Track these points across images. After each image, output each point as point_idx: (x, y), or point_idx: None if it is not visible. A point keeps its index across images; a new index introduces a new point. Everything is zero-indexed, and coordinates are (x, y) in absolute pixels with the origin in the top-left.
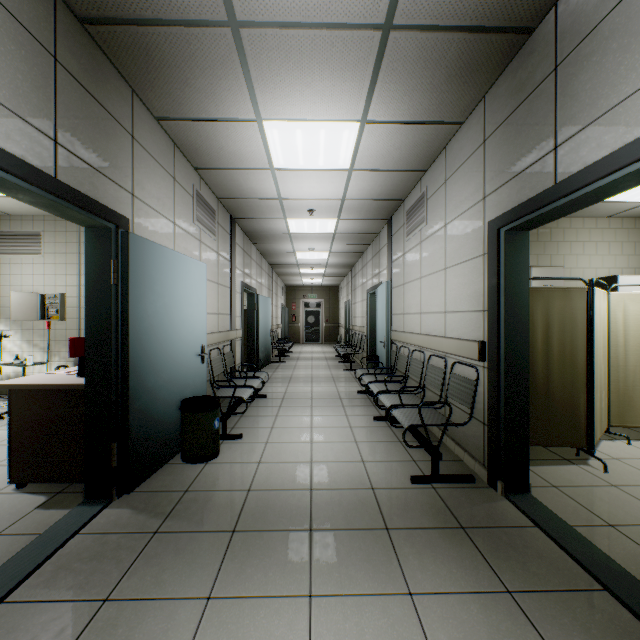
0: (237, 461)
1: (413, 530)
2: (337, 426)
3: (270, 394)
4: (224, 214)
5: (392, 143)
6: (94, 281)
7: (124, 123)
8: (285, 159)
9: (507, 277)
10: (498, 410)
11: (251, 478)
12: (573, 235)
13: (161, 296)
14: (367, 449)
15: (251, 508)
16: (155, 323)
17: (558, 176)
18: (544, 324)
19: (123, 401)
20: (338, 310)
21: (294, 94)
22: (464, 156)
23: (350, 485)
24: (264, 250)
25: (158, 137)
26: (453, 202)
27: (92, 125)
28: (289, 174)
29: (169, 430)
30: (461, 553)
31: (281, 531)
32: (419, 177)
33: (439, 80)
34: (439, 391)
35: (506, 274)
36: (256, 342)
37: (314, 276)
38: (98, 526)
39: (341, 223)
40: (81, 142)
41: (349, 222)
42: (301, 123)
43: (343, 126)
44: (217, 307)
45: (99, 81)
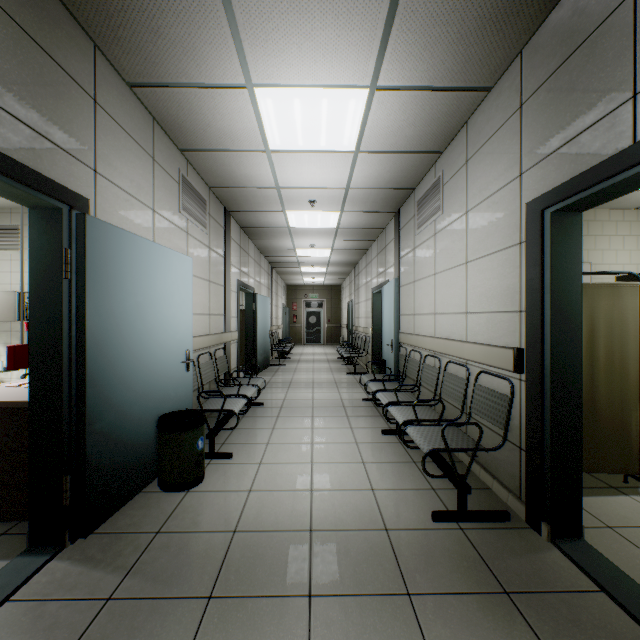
0: (224, 489)
1: (443, 597)
2: (341, 442)
3: (267, 402)
4: (217, 205)
5: (405, 117)
6: (41, 275)
7: (82, 82)
8: (282, 138)
9: (554, 270)
10: (542, 434)
11: (238, 513)
12: (598, 228)
13: (132, 294)
14: (377, 472)
15: (235, 559)
16: (124, 326)
17: (639, 132)
18: (588, 327)
19: (78, 423)
20: (340, 310)
21: (290, 49)
22: (492, 128)
23: (358, 524)
24: (263, 247)
25: (131, 107)
26: (477, 184)
27: (32, 76)
28: (287, 157)
29: (143, 452)
30: (511, 638)
31: (271, 598)
32: (433, 160)
33: (468, 27)
34: (460, 405)
35: (553, 266)
36: (254, 344)
37: (316, 275)
38: (37, 588)
39: (344, 216)
40: (14, 94)
41: (353, 215)
42: (299, 90)
43: (349, 94)
44: (208, 307)
45: (43, 22)
